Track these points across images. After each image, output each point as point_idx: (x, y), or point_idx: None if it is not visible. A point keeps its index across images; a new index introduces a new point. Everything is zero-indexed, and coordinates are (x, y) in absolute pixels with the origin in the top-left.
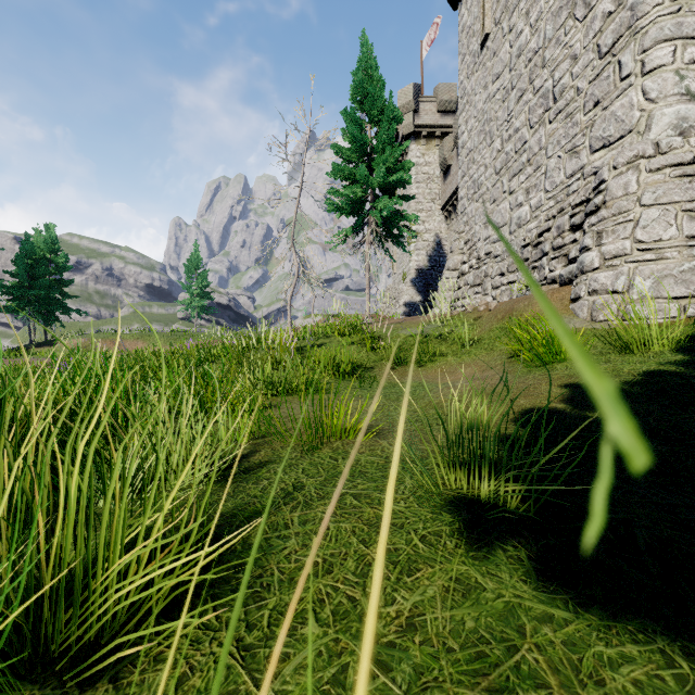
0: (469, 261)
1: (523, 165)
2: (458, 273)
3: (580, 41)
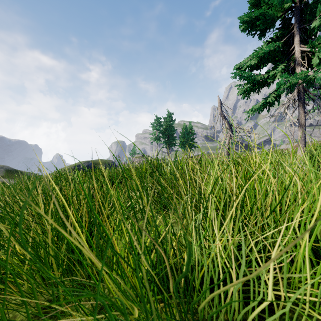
0: None
1: None
2: None
3: None
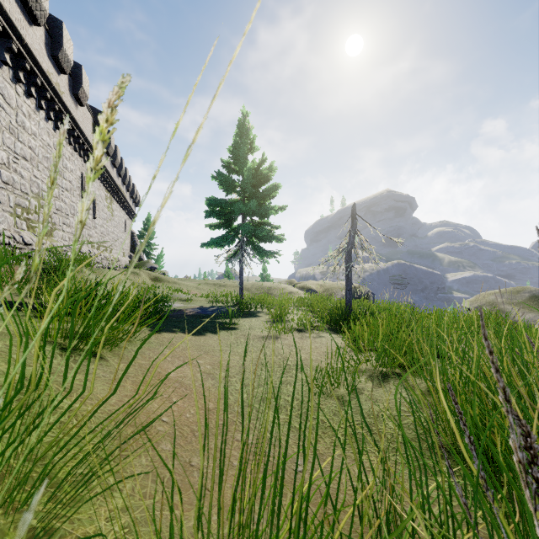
0: None
1: None
2: None
3: None
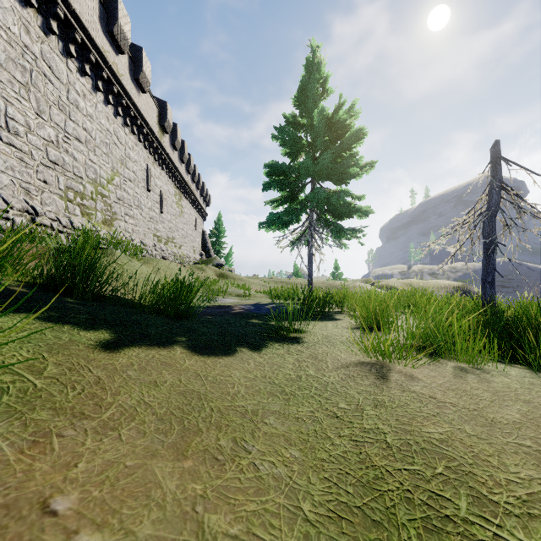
0: None
1: None
2: None
3: None
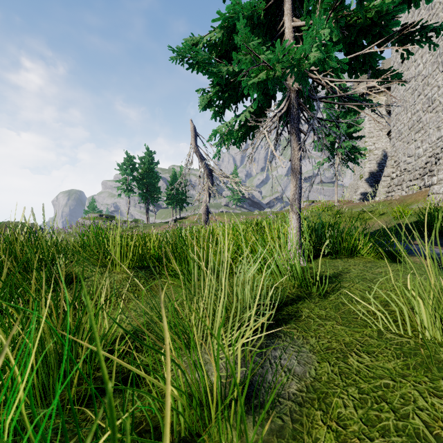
0: (396, 172)
1: (420, 129)
2: (390, 178)
3: (440, 81)
